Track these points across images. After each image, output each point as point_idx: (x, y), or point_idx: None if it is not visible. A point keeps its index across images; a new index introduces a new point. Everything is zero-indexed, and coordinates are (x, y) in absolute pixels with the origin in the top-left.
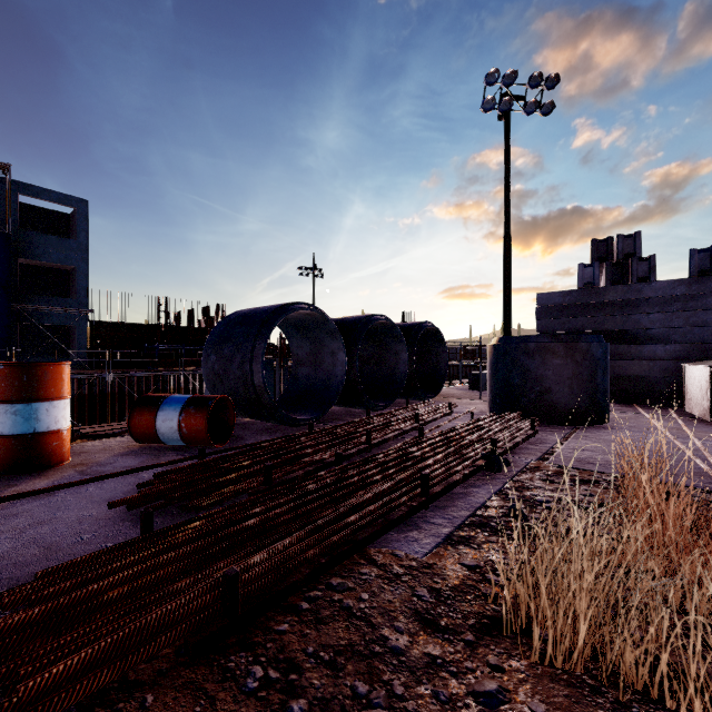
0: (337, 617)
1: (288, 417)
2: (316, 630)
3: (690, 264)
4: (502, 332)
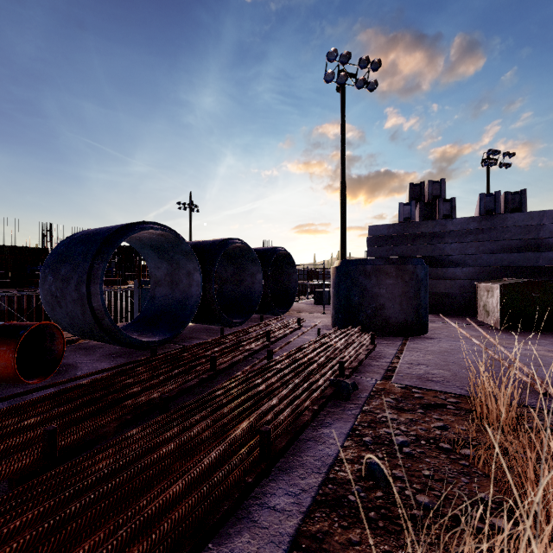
0: None
1: (135, 340)
2: None
3: (480, 205)
4: (337, 258)
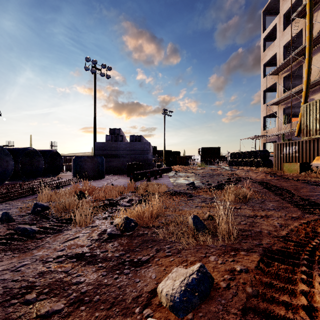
0: (7, 204)
1: None
2: (2, 205)
3: (130, 138)
4: None
